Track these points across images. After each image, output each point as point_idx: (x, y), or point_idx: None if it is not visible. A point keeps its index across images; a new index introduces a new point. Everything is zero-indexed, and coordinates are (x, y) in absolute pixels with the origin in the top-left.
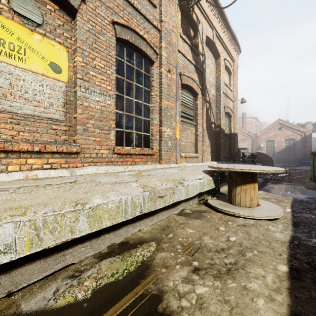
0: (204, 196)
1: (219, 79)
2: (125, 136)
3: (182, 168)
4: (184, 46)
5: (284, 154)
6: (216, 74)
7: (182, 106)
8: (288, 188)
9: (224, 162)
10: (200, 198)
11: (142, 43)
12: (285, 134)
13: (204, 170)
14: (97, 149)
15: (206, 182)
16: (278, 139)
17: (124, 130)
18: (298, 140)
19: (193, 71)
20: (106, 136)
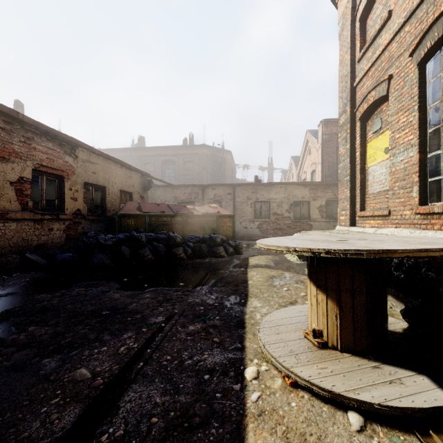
0: None
1: None
2: None
3: None
4: None
5: None
6: None
7: None
8: None
9: None
10: None
11: None
12: None
13: None
14: (401, 210)
15: None
16: None
17: (441, 176)
18: None
19: None
20: (409, 194)
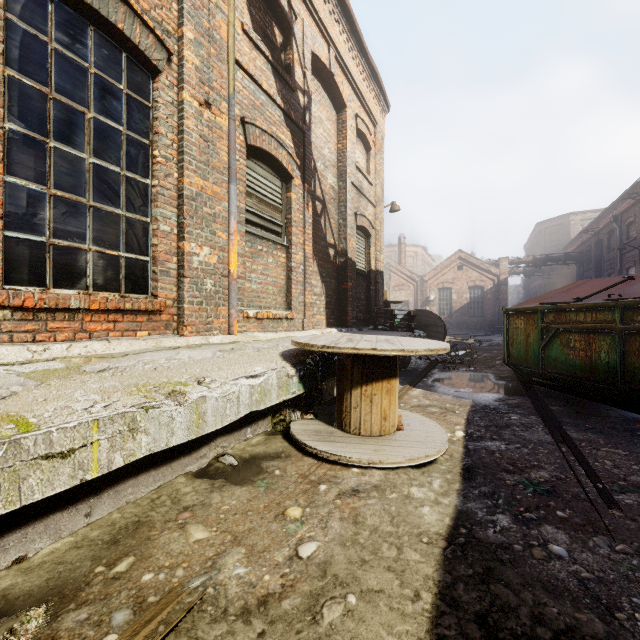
0: (284, 413)
1: (345, 155)
2: (52, 258)
3: (240, 344)
4: (256, 58)
5: (467, 313)
6: (338, 143)
7: (253, 199)
8: (467, 380)
9: (354, 329)
10: (277, 419)
11: (116, 6)
12: (469, 278)
13: (290, 349)
14: None
15: (273, 384)
16: (457, 286)
17: (48, 239)
18: (488, 290)
19: (281, 124)
20: None
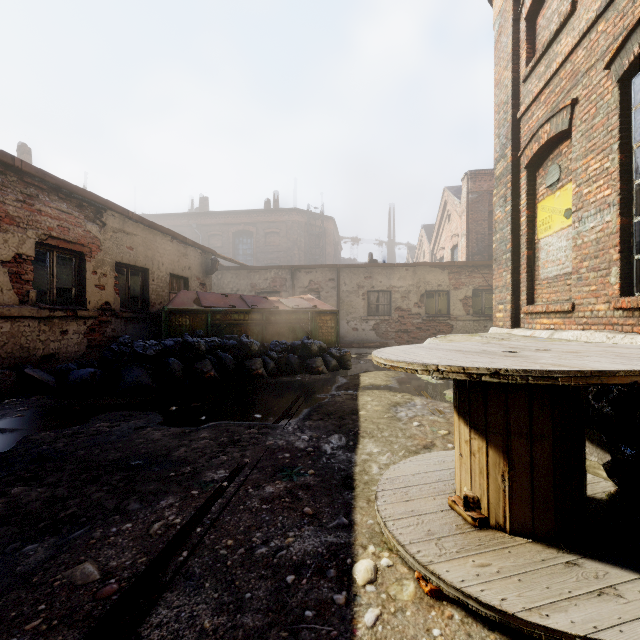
0: None
1: None
2: None
3: None
4: None
5: None
6: None
7: None
8: None
9: None
10: None
11: None
12: None
13: None
14: (592, 304)
15: None
16: None
17: None
18: None
19: None
20: (604, 279)
